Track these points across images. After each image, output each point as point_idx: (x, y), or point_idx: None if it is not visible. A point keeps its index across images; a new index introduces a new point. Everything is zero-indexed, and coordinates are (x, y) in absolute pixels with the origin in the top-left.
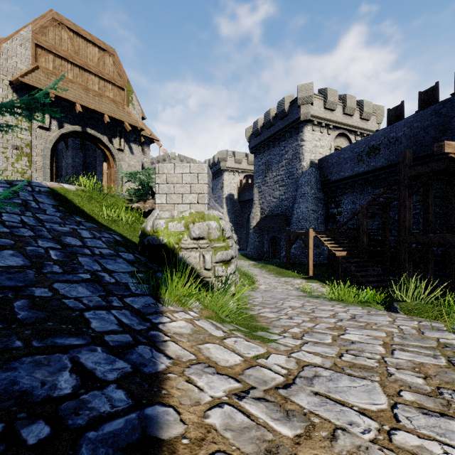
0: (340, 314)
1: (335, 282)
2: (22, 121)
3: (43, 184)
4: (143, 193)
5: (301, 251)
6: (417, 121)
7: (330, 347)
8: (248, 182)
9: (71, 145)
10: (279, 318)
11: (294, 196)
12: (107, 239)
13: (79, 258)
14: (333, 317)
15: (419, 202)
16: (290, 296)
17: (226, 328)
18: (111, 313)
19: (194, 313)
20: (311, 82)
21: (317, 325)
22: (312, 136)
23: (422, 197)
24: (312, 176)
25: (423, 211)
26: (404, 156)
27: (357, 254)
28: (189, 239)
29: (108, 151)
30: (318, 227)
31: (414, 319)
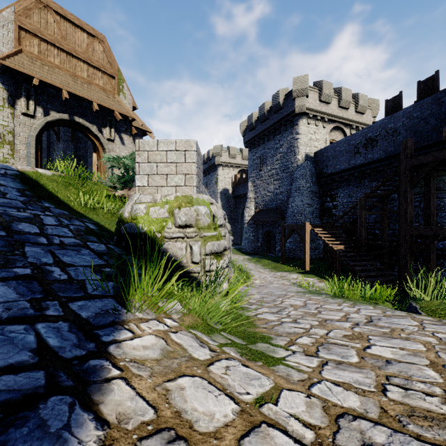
0: (353, 316)
1: (335, 277)
2: (4, 107)
3: (12, 167)
4: (128, 180)
5: (296, 245)
6: (417, 110)
7: (361, 371)
8: (242, 177)
9: (62, 137)
10: (281, 321)
11: (289, 190)
12: (77, 227)
13: (26, 248)
14: (346, 320)
15: (419, 195)
16: (288, 292)
17: (215, 342)
18: (33, 329)
19: (172, 321)
20: (306, 74)
21: (330, 332)
22: (307, 129)
23: (423, 188)
24: (307, 170)
25: (424, 203)
26: (405, 146)
27: (355, 247)
28: (174, 227)
29: (97, 141)
30: (313, 221)
31: (445, 323)
